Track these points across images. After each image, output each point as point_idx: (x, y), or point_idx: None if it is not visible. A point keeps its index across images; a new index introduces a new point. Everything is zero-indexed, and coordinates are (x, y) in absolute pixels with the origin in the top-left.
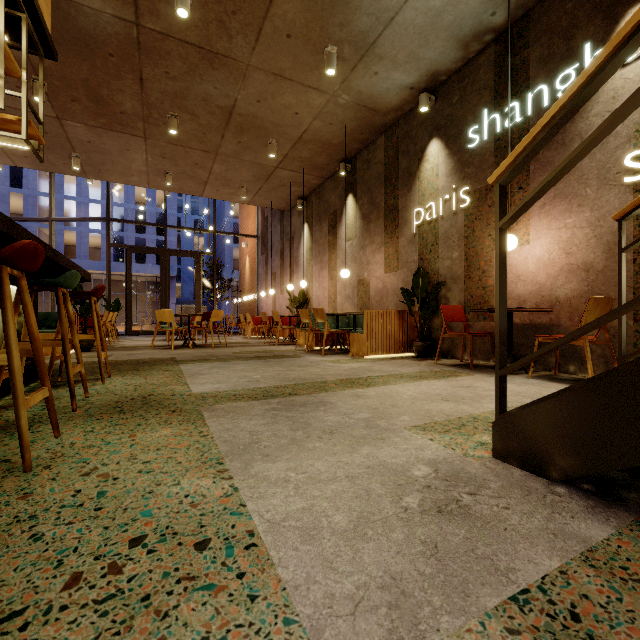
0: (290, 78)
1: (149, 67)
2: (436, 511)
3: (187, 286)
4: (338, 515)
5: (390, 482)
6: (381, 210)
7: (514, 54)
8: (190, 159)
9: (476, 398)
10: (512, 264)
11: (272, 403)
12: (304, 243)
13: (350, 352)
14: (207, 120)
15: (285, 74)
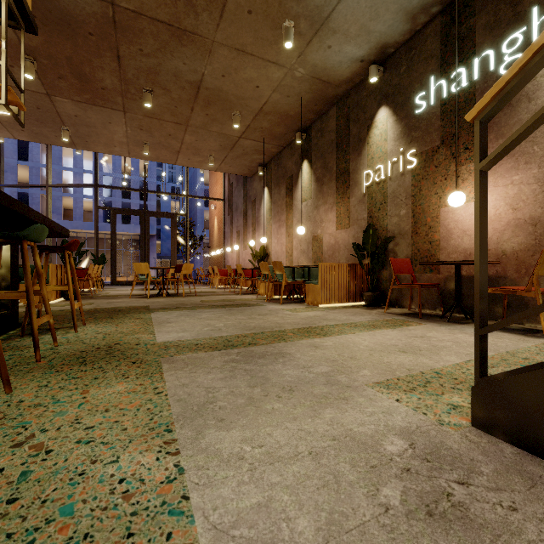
0: (251, 53)
1: (125, 45)
2: (425, 513)
3: (166, 243)
4: (302, 518)
5: (361, 462)
6: (333, 173)
7: (460, 23)
8: (164, 131)
9: (433, 349)
10: (458, 220)
11: (232, 354)
12: (264, 204)
13: (306, 301)
14: (178, 94)
15: (247, 49)
